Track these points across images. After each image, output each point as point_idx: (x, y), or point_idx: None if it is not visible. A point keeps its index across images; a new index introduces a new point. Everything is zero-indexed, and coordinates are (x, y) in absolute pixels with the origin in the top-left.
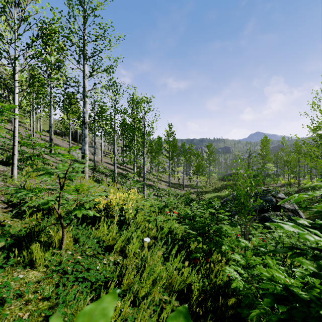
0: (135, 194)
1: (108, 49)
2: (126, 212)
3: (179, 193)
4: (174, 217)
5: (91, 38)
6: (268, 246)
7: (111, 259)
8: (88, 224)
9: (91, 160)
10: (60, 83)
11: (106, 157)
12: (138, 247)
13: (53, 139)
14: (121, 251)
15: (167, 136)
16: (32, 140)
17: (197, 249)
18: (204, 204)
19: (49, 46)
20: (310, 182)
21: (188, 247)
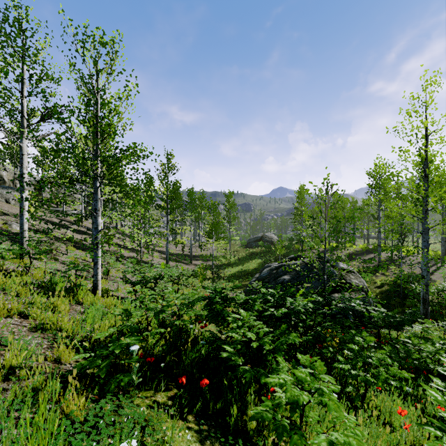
0: None
1: None
2: None
3: (185, 271)
4: None
5: None
6: None
7: None
8: None
9: None
10: None
11: (44, 209)
12: None
13: None
14: None
15: (163, 171)
16: None
17: None
18: None
19: None
20: (354, 246)
21: None
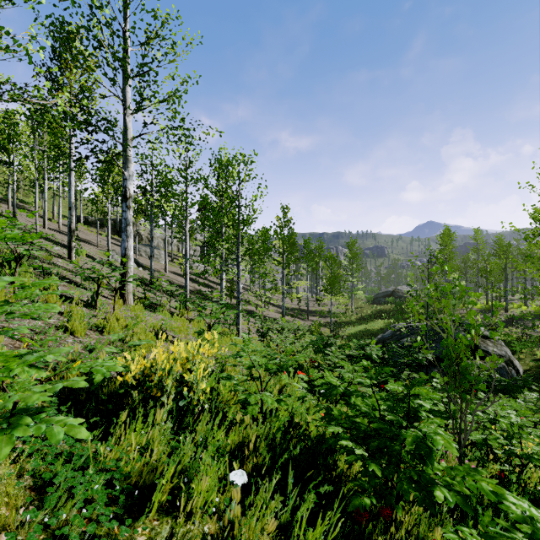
0: (214, 346)
1: (172, 61)
2: (192, 388)
3: (302, 327)
4: (301, 393)
5: (137, 36)
6: (488, 442)
7: (139, 538)
8: (99, 420)
9: (147, 268)
10: (79, 121)
11: (174, 263)
12: (215, 490)
13: (74, 230)
14: (173, 499)
15: (279, 226)
16: (6, 227)
17: (362, 485)
18: (371, 367)
19: (66, 60)
20: (524, 307)
21: (336, 466)
